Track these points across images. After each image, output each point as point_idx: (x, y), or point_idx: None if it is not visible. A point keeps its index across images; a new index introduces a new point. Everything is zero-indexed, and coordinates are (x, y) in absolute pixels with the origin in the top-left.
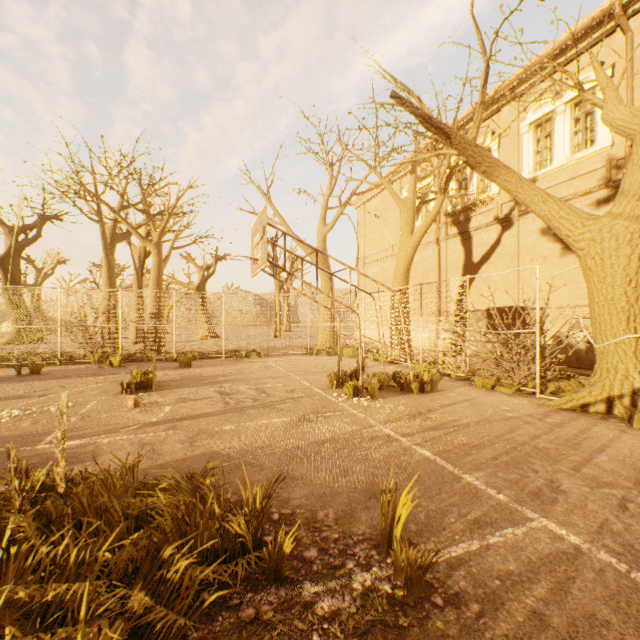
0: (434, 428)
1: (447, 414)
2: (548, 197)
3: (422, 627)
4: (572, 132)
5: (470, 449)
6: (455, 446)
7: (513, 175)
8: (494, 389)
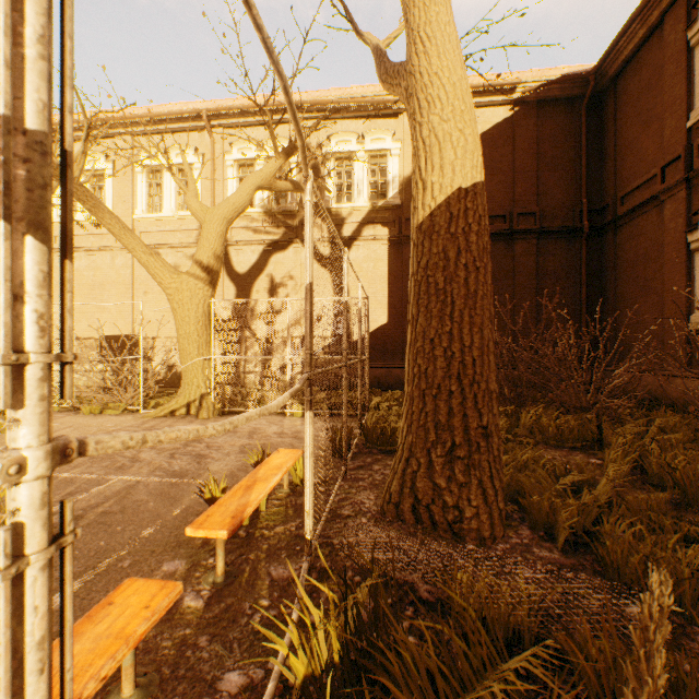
0: None
1: None
2: (148, 249)
3: None
4: (178, 192)
5: None
6: None
7: (118, 222)
8: (104, 413)
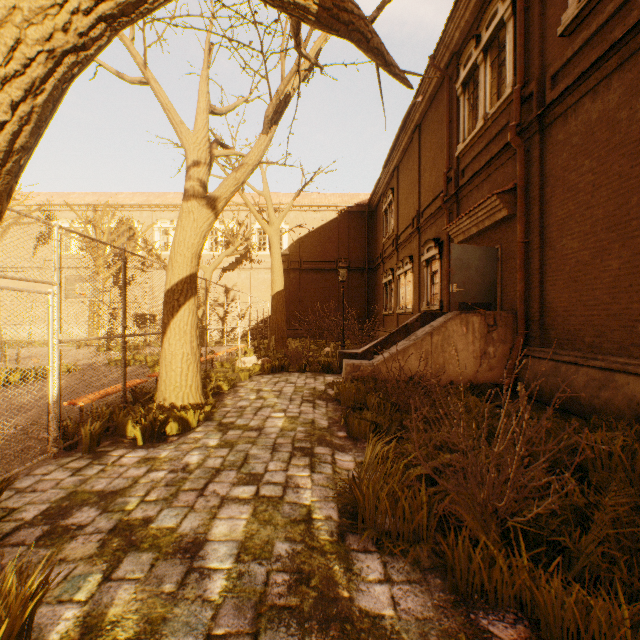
0: None
1: None
2: None
3: None
4: None
5: None
6: None
7: None
8: None
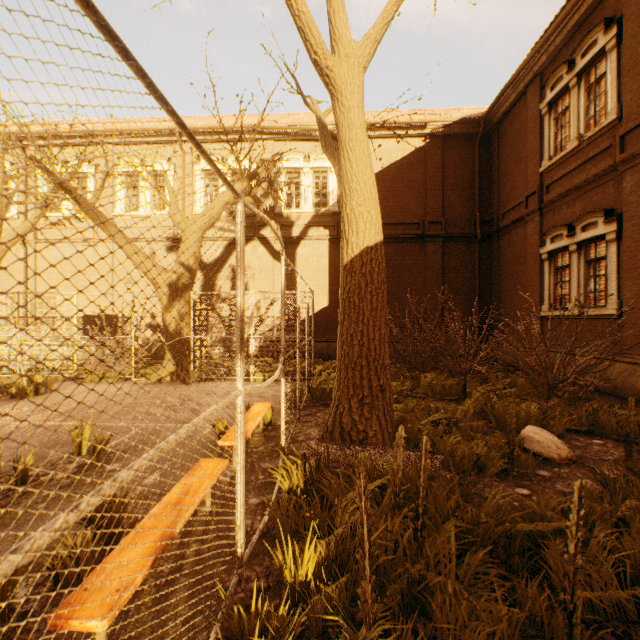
0: (69, 412)
1: (73, 403)
2: (142, 253)
3: (110, 461)
4: (153, 194)
5: (101, 414)
6: (91, 415)
7: (120, 233)
8: (102, 381)
